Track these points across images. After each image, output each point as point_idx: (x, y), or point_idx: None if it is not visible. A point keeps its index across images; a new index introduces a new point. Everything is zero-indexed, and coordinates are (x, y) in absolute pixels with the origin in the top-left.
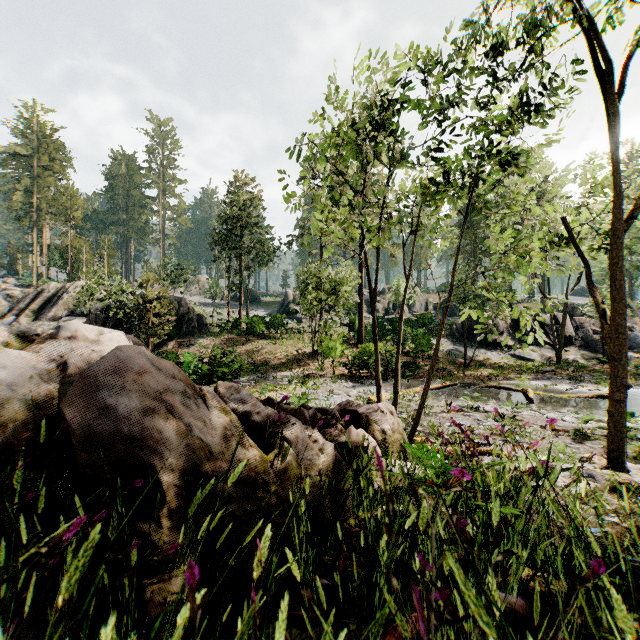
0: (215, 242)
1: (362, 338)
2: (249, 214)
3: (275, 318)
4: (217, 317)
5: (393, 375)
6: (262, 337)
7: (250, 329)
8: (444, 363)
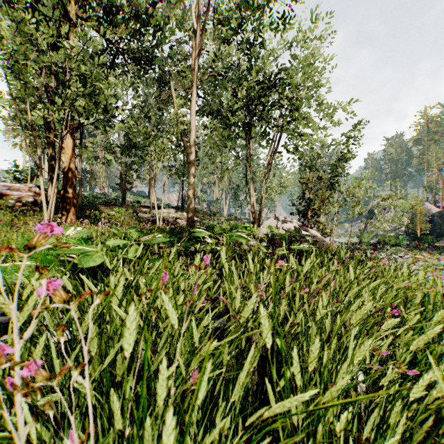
0: None
1: None
2: None
3: None
4: None
5: None
6: None
7: None
8: None
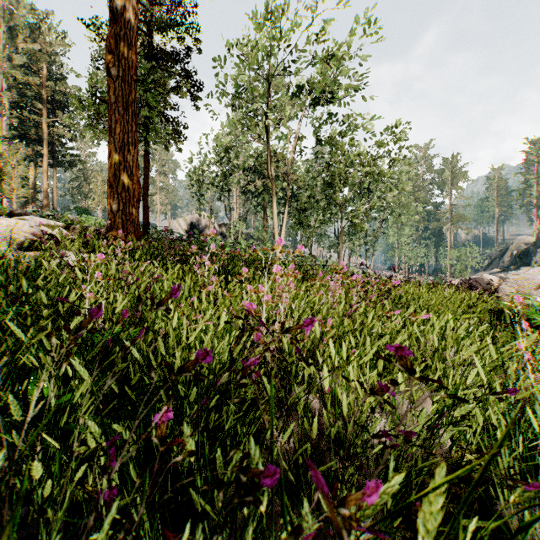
0: None
1: None
2: None
3: None
4: None
5: None
6: None
7: None
8: None
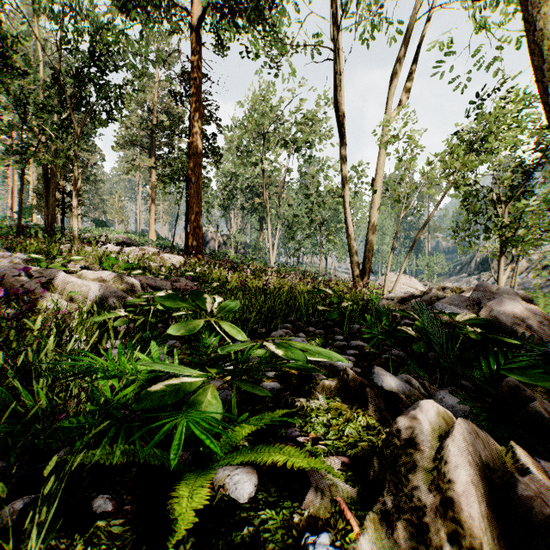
0: None
1: None
2: None
3: None
4: None
5: None
6: None
7: None
8: None
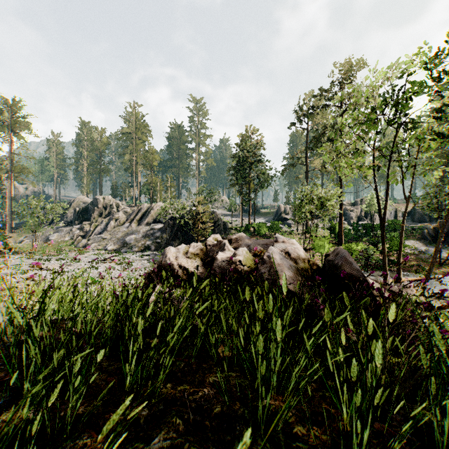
0: (233, 174)
1: (341, 239)
2: (255, 154)
3: (274, 224)
4: (233, 223)
5: (372, 268)
6: (265, 237)
7: (257, 231)
8: (417, 261)
